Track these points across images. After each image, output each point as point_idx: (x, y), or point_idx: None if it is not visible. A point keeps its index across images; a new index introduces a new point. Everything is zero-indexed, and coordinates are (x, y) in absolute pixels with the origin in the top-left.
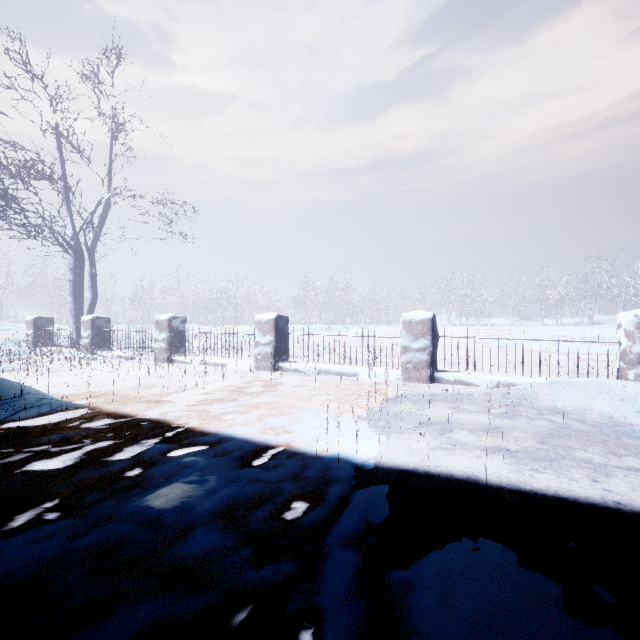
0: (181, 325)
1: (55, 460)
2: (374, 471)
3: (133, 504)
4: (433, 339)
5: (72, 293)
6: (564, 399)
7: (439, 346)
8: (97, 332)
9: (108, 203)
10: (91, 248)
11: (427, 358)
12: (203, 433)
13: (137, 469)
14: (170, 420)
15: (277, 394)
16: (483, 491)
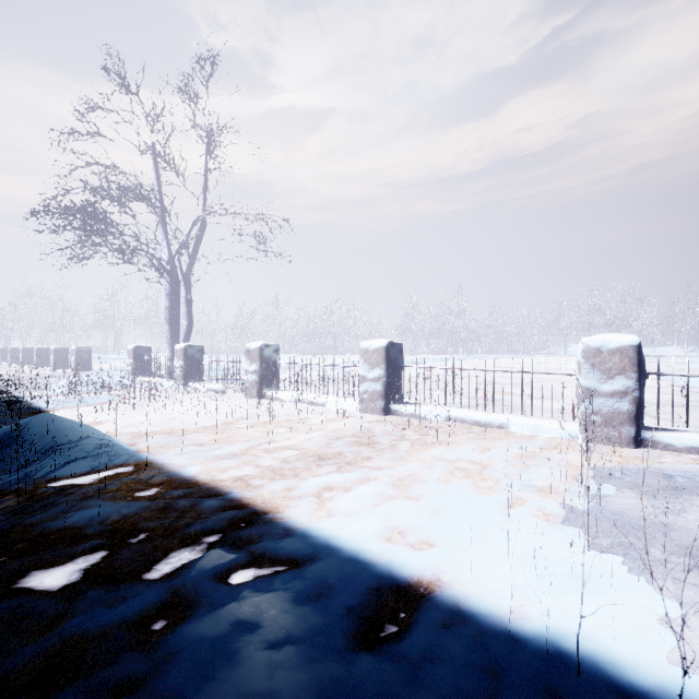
0: (274, 355)
1: (62, 568)
2: None
3: None
4: (640, 378)
5: (168, 320)
6: None
7: None
8: (189, 362)
9: (203, 224)
10: (187, 273)
11: (629, 408)
12: (287, 530)
13: (167, 616)
14: (244, 495)
15: (395, 454)
16: None
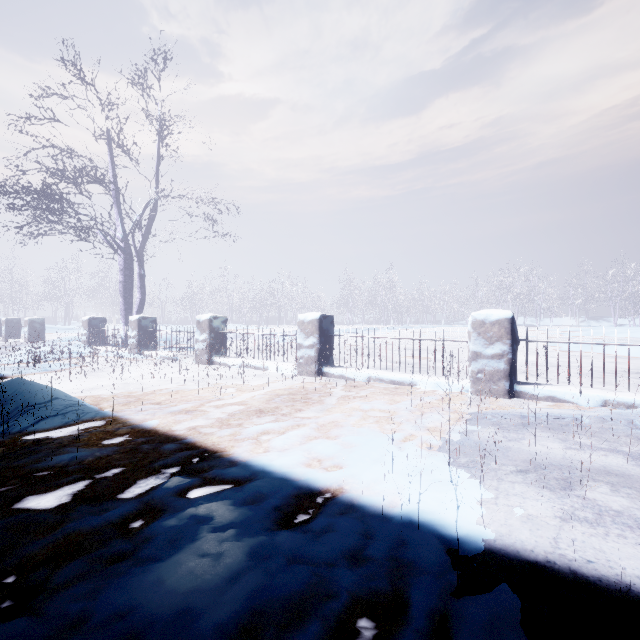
0: (222, 325)
1: (53, 494)
2: (478, 557)
3: (114, 598)
4: (513, 344)
5: (122, 294)
6: None
7: None
8: (143, 332)
9: (156, 205)
10: (140, 250)
11: (505, 367)
12: (232, 462)
13: (142, 519)
14: (197, 439)
15: (322, 407)
16: None
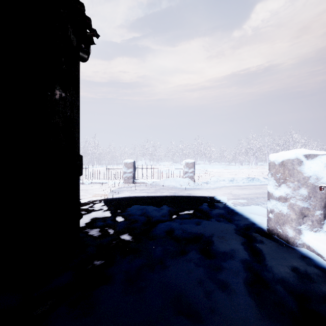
0: None
1: None
2: (116, 198)
3: None
4: (134, 169)
5: None
6: (166, 183)
7: (139, 173)
8: None
9: None
10: None
11: (132, 175)
12: None
13: None
14: None
15: None
16: (140, 197)
